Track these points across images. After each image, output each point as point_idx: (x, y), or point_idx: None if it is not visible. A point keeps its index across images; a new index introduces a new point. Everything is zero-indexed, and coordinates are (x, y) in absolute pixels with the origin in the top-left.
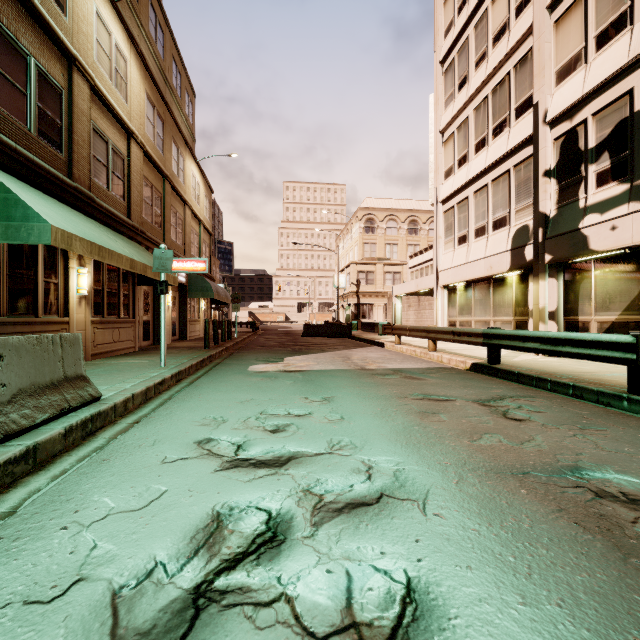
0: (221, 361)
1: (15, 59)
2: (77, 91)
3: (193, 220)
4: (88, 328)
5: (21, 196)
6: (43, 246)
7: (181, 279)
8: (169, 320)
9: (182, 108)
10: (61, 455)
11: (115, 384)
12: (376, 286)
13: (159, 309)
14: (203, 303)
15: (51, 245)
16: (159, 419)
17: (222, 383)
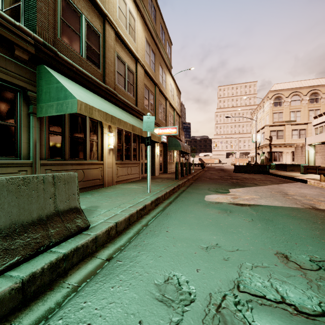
0: (185, 189)
1: (73, 15)
2: (108, 35)
3: (170, 108)
4: (114, 167)
5: (65, 85)
6: (89, 121)
7: (164, 140)
8: (158, 162)
9: (165, 50)
10: (7, 319)
11: (112, 208)
12: (284, 140)
13: (152, 156)
14: (175, 153)
15: (94, 120)
16: (122, 267)
17: (186, 213)
